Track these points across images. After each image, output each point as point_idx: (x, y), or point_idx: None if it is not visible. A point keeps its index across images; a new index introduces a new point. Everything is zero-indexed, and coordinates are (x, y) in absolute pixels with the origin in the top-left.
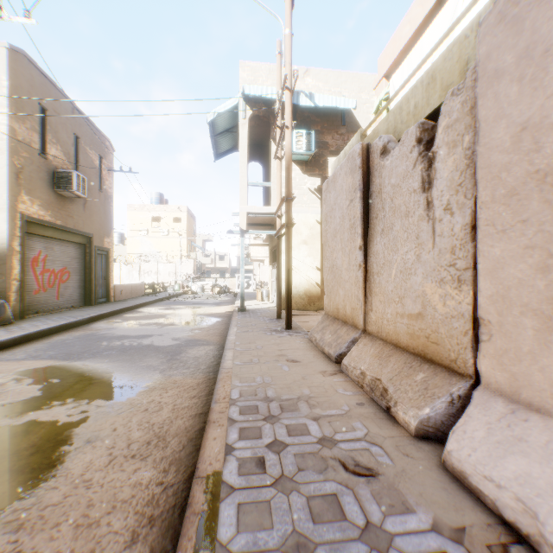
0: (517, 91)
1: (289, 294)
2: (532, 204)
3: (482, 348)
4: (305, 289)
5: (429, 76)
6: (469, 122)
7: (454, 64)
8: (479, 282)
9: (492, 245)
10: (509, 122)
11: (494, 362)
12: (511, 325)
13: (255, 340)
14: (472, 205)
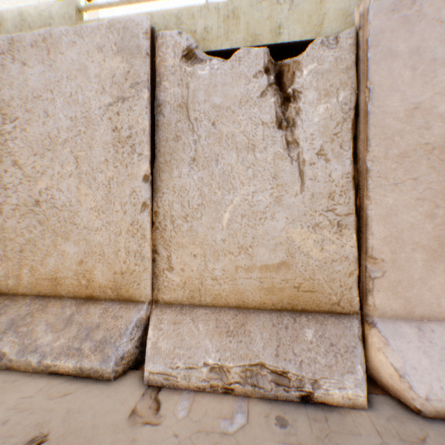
0: (410, 76)
1: None
2: (421, 167)
3: (377, 284)
4: None
5: (229, 9)
6: (346, 80)
7: (265, 19)
8: (373, 226)
9: (385, 195)
10: (403, 98)
11: (390, 293)
12: (404, 260)
13: None
14: (351, 156)
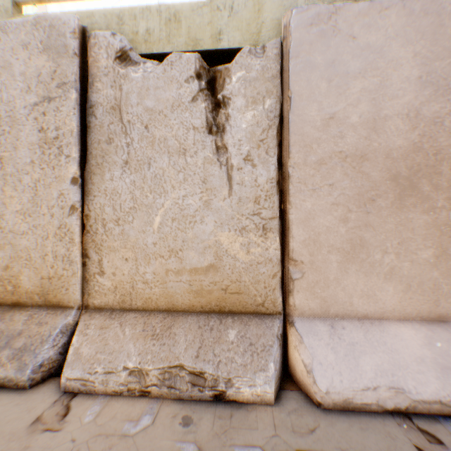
0: (327, 87)
1: None
2: (337, 174)
3: (297, 285)
4: None
5: (171, 12)
6: (272, 89)
7: (206, 24)
8: (294, 229)
9: (304, 200)
10: (321, 107)
11: (309, 293)
12: (321, 261)
13: None
14: (276, 162)
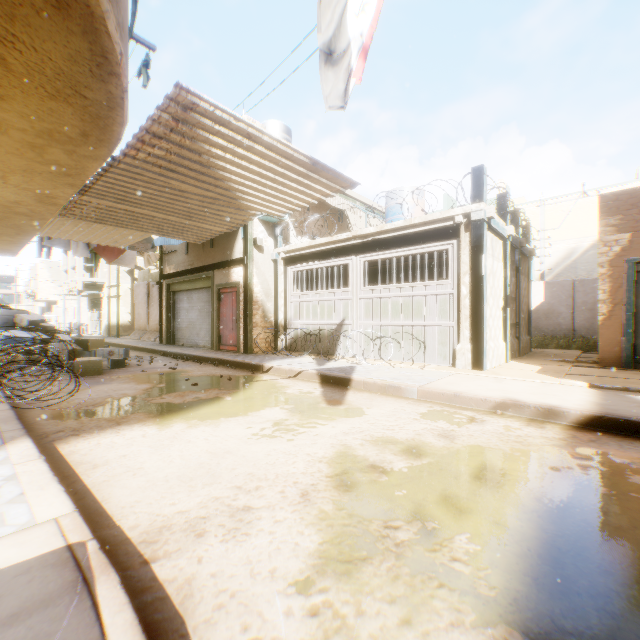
0: None
1: (119, 324)
2: None
3: None
4: (122, 324)
5: None
6: None
7: None
8: None
9: None
10: None
11: None
12: None
13: (108, 339)
14: None
